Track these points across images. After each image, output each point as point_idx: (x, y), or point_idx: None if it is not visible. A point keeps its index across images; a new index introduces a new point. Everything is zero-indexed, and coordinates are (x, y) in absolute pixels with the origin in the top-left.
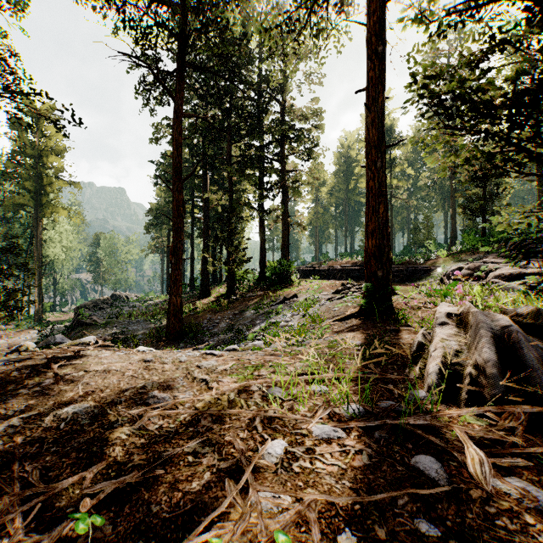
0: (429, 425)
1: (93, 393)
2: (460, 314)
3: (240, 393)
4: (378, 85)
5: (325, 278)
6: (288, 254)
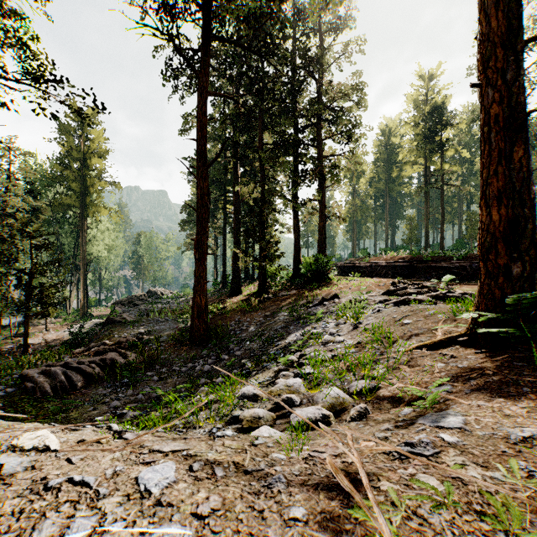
0: None
1: None
2: None
3: None
4: None
5: (366, 276)
6: (324, 248)
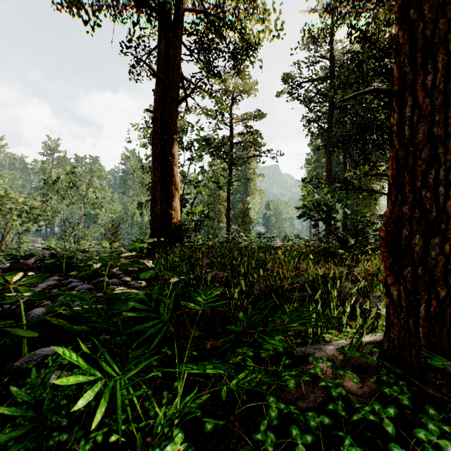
0: None
1: None
2: None
3: None
4: None
5: None
6: None
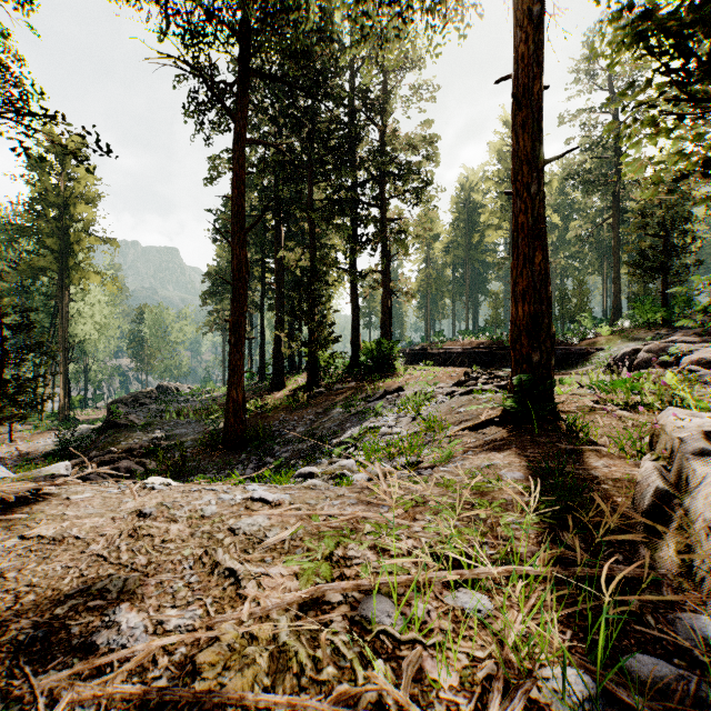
0: None
1: None
2: None
3: (304, 608)
4: (533, 66)
5: (440, 365)
6: (389, 331)
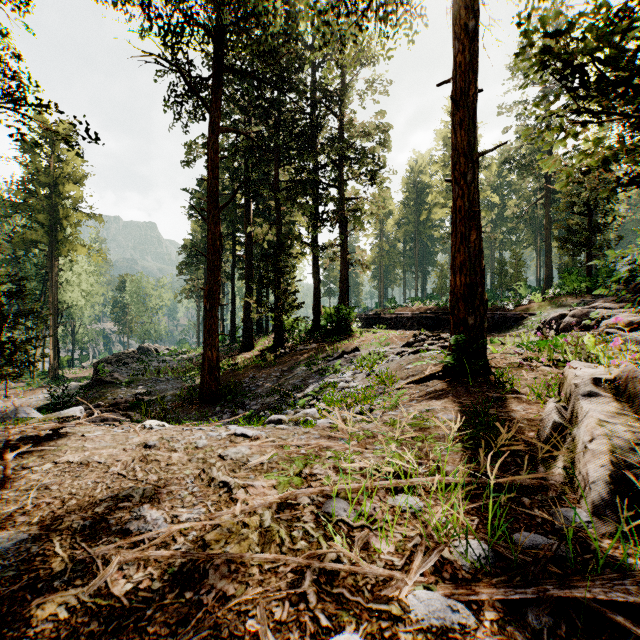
0: (635, 603)
1: (48, 506)
2: (613, 379)
3: (281, 508)
4: (469, 73)
5: (392, 328)
6: (347, 298)
